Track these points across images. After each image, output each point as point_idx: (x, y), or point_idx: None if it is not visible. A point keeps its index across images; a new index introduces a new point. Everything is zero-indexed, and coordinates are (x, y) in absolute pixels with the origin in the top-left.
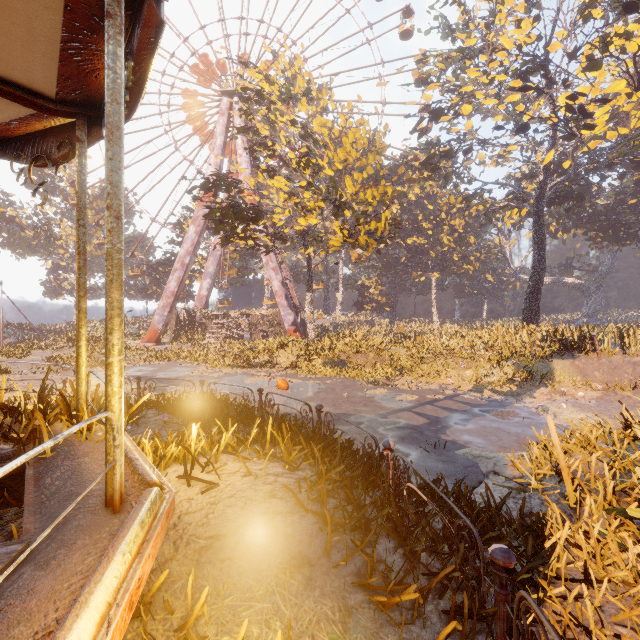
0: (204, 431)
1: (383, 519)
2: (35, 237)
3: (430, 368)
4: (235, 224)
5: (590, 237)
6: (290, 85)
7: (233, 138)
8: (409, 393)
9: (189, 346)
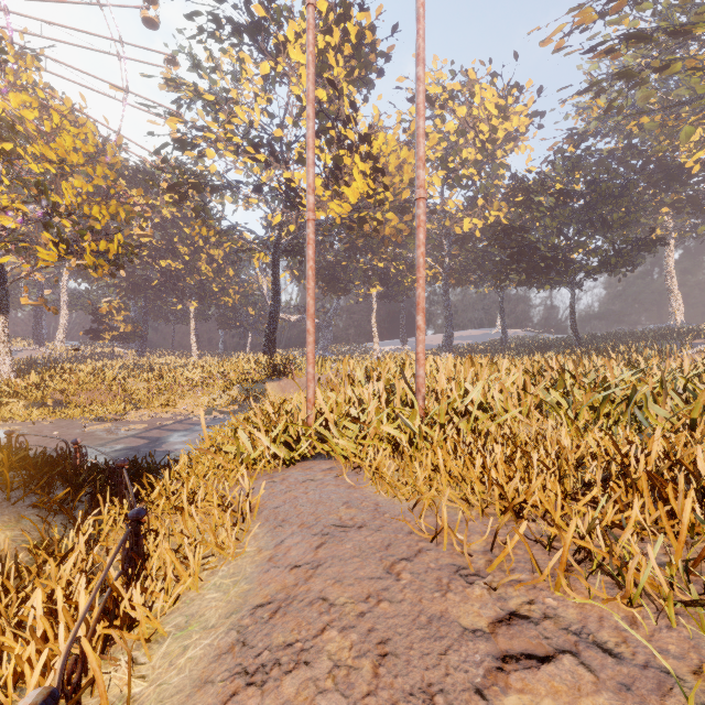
0: None
1: (64, 484)
2: None
3: (168, 399)
4: None
5: (319, 286)
6: None
7: None
8: (139, 423)
9: None
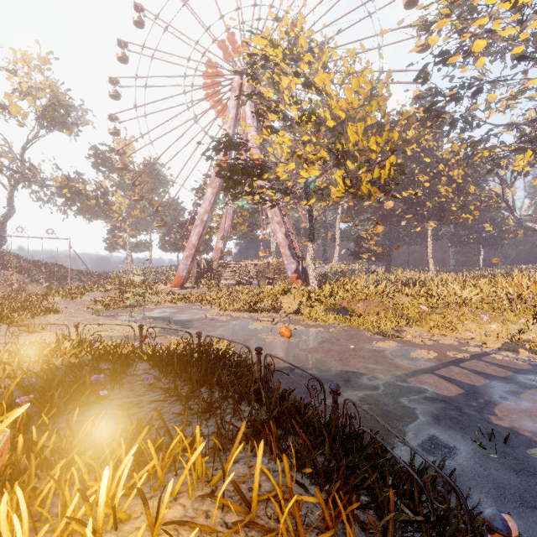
0: (185, 407)
1: None
2: (96, 204)
3: (443, 319)
4: (243, 181)
5: None
6: (293, 45)
7: (243, 111)
8: (424, 348)
9: (206, 290)
